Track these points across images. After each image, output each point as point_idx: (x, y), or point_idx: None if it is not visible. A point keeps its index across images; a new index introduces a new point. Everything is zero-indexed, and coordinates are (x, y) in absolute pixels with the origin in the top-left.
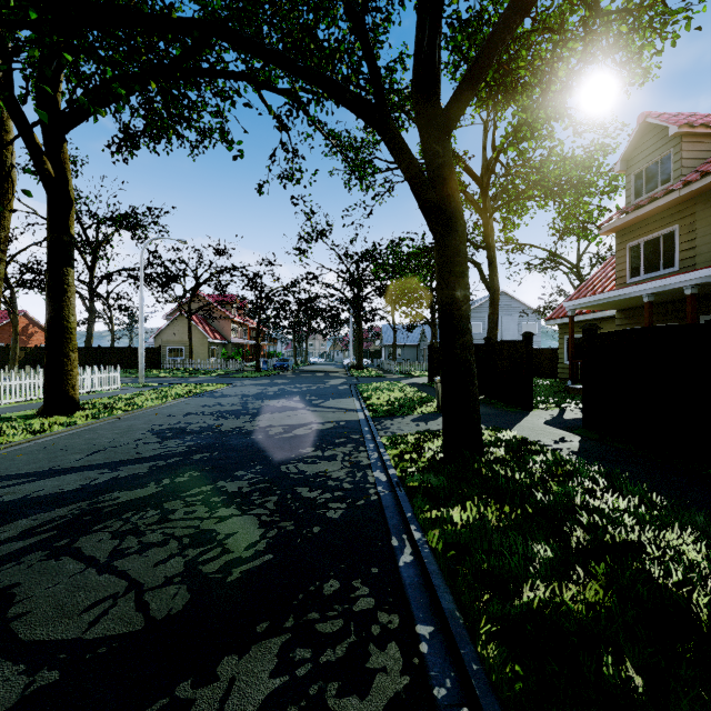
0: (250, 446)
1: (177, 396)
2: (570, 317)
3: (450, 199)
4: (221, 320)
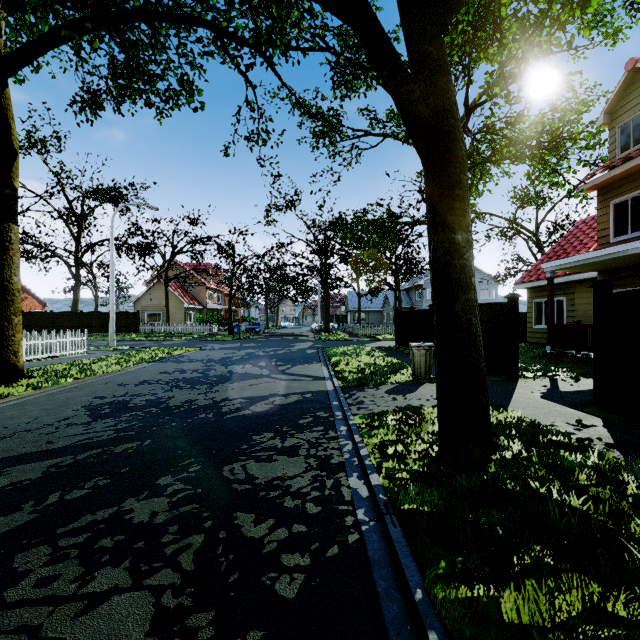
0: (194, 429)
1: (140, 360)
2: (549, 278)
3: (447, 114)
4: (197, 287)
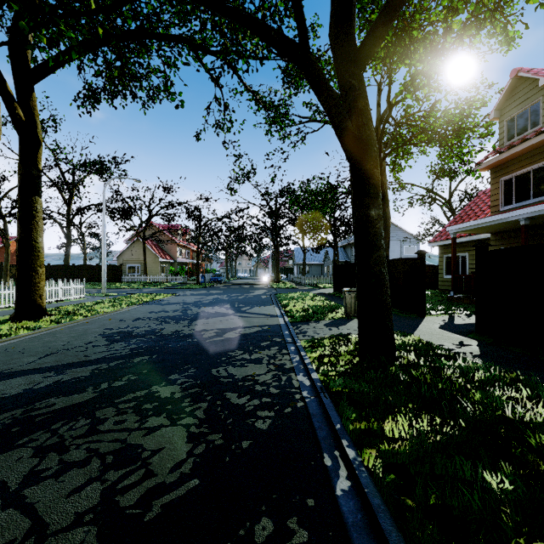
0: (186, 348)
1: (130, 303)
2: (452, 239)
3: (365, 127)
4: (169, 244)
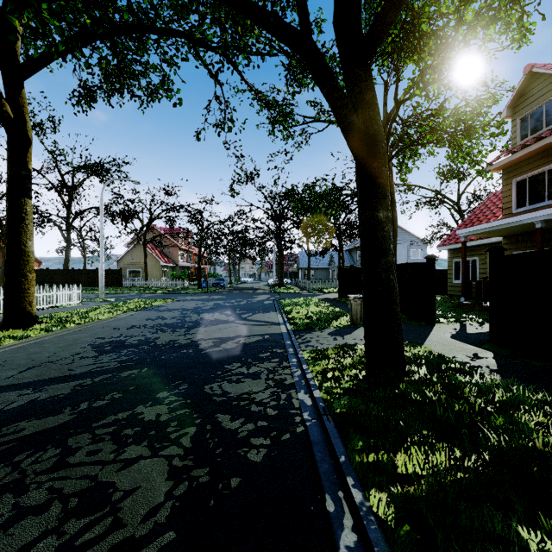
0: (179, 361)
1: (127, 310)
2: (463, 242)
3: (372, 122)
4: (171, 248)
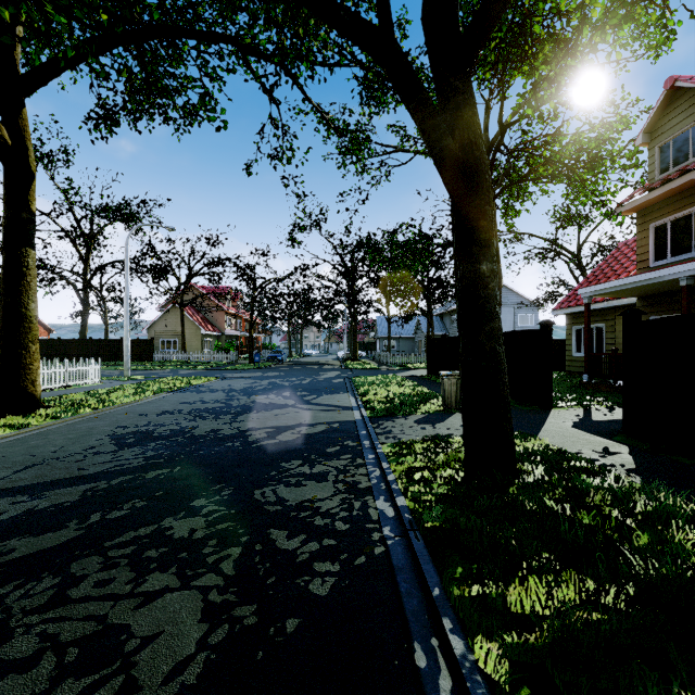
0: (222, 457)
1: (158, 390)
2: (586, 305)
3: (472, 147)
4: (215, 312)
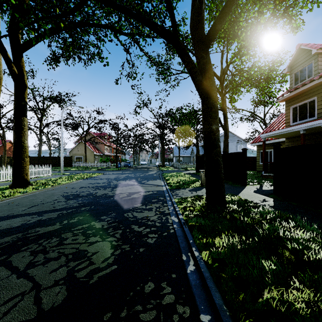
0: (110, 203)
1: (77, 179)
2: (263, 141)
3: (209, 80)
4: (100, 144)
